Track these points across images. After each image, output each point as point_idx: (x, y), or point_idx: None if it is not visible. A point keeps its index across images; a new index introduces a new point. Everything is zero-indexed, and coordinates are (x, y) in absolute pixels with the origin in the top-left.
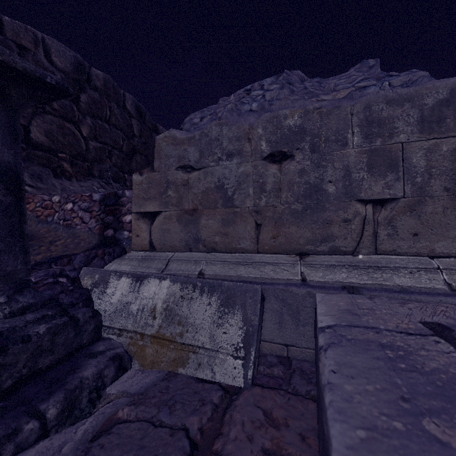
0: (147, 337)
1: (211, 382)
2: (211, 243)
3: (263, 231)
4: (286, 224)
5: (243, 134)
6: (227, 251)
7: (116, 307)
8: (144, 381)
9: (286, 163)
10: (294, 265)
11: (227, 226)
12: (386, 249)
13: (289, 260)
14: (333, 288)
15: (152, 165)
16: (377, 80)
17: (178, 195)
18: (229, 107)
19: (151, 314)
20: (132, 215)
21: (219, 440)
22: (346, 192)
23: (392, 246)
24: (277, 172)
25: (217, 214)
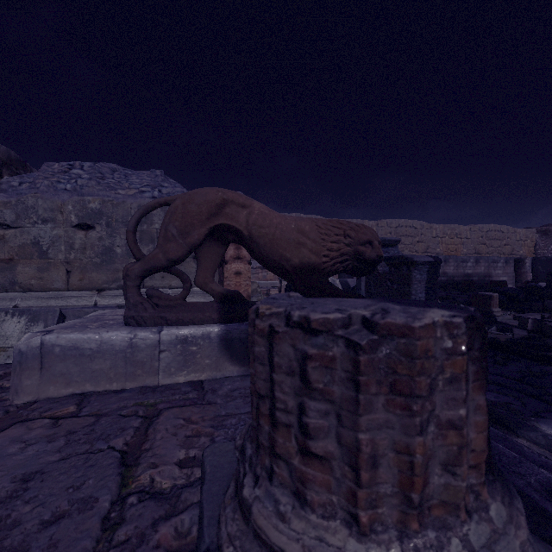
0: None
1: None
2: (28, 285)
3: (72, 276)
4: (89, 271)
5: (56, 207)
6: (43, 291)
7: None
8: None
9: (90, 232)
10: (92, 297)
11: (43, 272)
12: (149, 285)
13: (90, 294)
14: (111, 307)
15: None
16: (152, 188)
17: None
18: (46, 183)
19: None
20: None
21: None
22: (128, 253)
23: (152, 284)
24: (83, 237)
25: (33, 263)
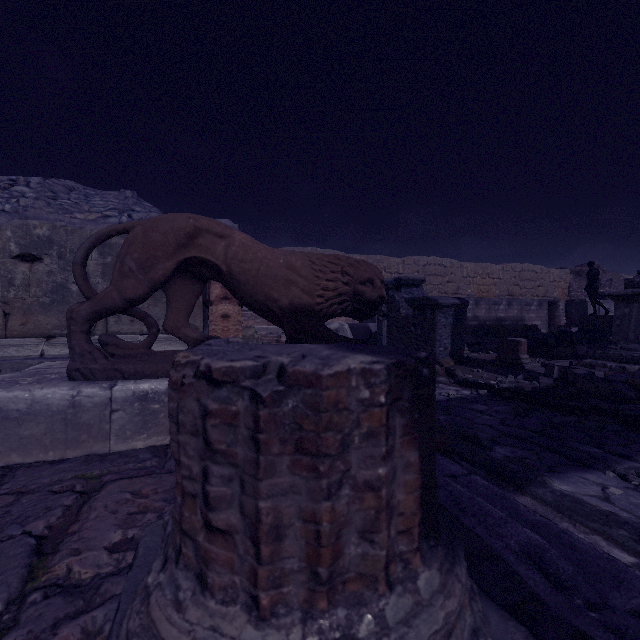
0: None
1: None
2: None
3: (12, 320)
4: (35, 314)
5: None
6: None
7: None
8: None
9: (36, 264)
10: (38, 345)
11: None
12: (114, 331)
13: (36, 342)
14: (63, 358)
15: None
16: (120, 213)
17: None
18: None
19: None
20: None
21: None
22: None
23: (118, 329)
24: (27, 271)
25: None
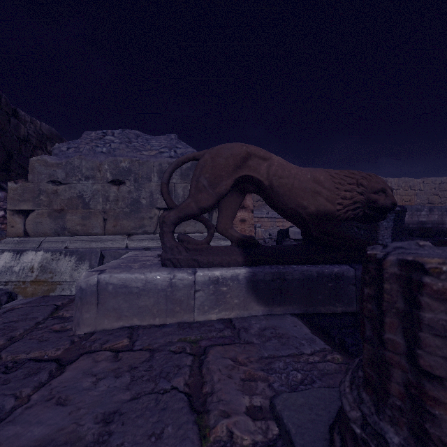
0: (28, 282)
1: (70, 295)
2: (74, 230)
3: (108, 223)
4: (121, 219)
5: (96, 167)
6: (85, 235)
7: (1, 270)
8: (28, 300)
9: (121, 186)
10: (124, 240)
11: (85, 220)
12: None
13: (122, 238)
14: (139, 249)
15: (11, 154)
16: (169, 149)
17: (49, 199)
18: (87, 147)
19: (30, 270)
20: (8, 212)
21: (71, 304)
22: (151, 203)
23: None
24: (116, 191)
25: (79, 213)
